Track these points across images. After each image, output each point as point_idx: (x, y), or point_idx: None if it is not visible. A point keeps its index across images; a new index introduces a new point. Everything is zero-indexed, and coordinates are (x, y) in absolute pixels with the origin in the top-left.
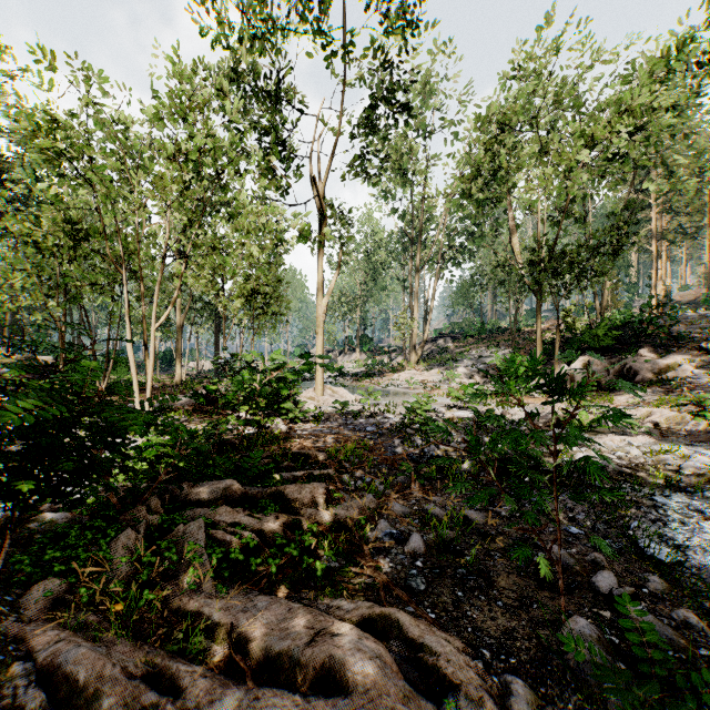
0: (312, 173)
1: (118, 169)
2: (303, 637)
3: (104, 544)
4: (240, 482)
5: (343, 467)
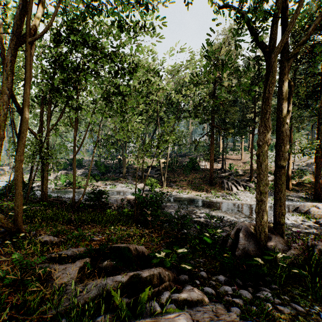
0: None
1: None
2: None
3: None
4: None
5: None
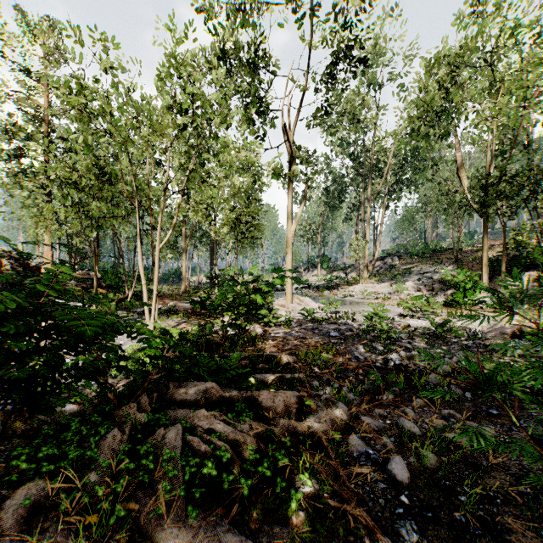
0: (283, 124)
1: (132, 124)
2: None
3: (93, 442)
4: (220, 382)
5: (312, 371)
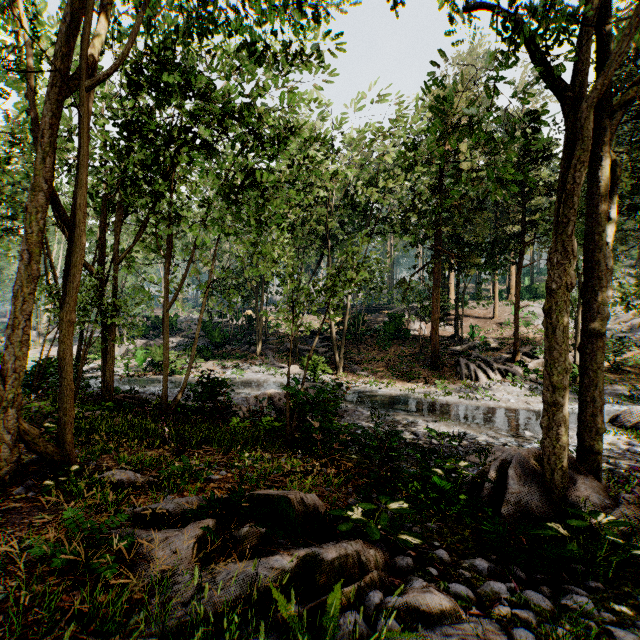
0: None
1: None
2: None
3: None
4: None
5: None
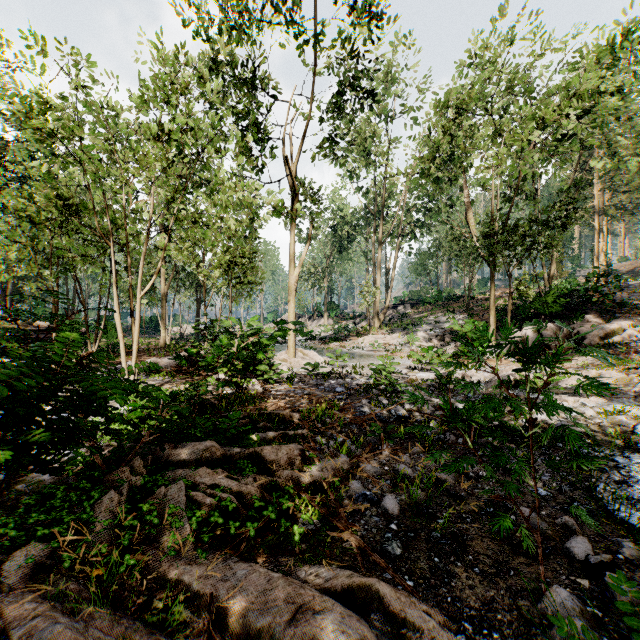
0: (284, 154)
1: (106, 148)
2: (284, 613)
3: (88, 506)
4: (219, 442)
5: (316, 427)
